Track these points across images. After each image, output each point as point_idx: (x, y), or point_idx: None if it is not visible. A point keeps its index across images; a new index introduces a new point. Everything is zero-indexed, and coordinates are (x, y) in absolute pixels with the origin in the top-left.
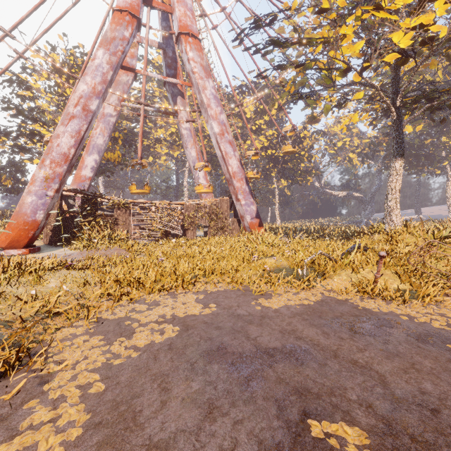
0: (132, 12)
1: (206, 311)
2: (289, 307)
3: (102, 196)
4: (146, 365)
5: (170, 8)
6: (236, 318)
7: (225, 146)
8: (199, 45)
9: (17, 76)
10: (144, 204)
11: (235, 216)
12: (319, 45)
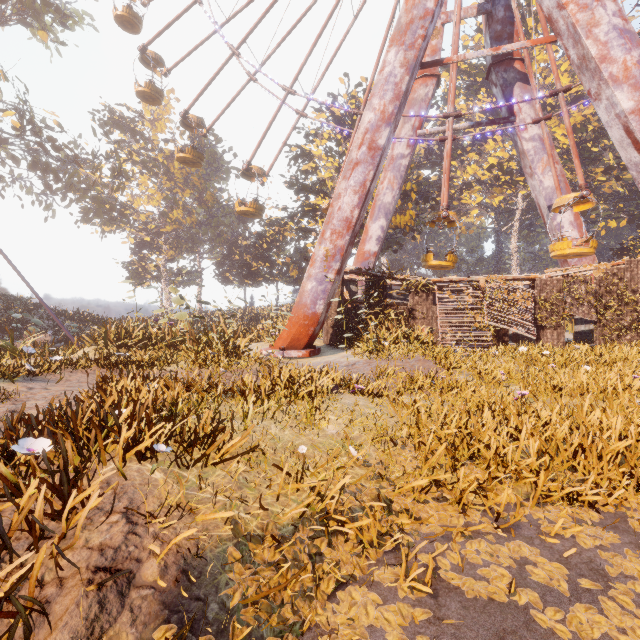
0: None
1: None
2: None
3: (392, 275)
4: None
5: None
6: None
7: None
8: None
9: (301, 148)
10: (455, 283)
11: None
12: None
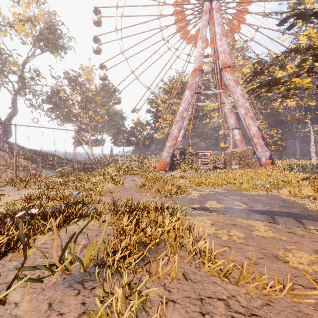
0: (199, 69)
1: (223, 191)
2: (251, 194)
3: (187, 150)
4: (206, 195)
5: (217, 54)
6: (231, 193)
7: (248, 120)
8: (232, 70)
9: (153, 100)
10: (204, 152)
11: (258, 157)
12: (281, 88)
